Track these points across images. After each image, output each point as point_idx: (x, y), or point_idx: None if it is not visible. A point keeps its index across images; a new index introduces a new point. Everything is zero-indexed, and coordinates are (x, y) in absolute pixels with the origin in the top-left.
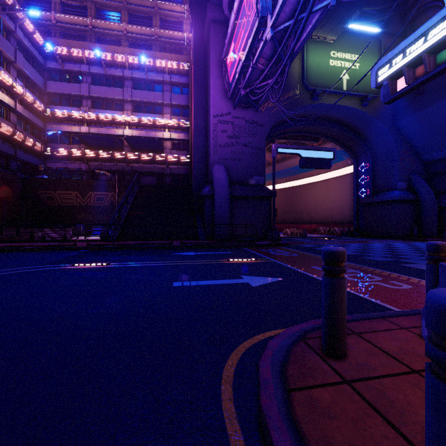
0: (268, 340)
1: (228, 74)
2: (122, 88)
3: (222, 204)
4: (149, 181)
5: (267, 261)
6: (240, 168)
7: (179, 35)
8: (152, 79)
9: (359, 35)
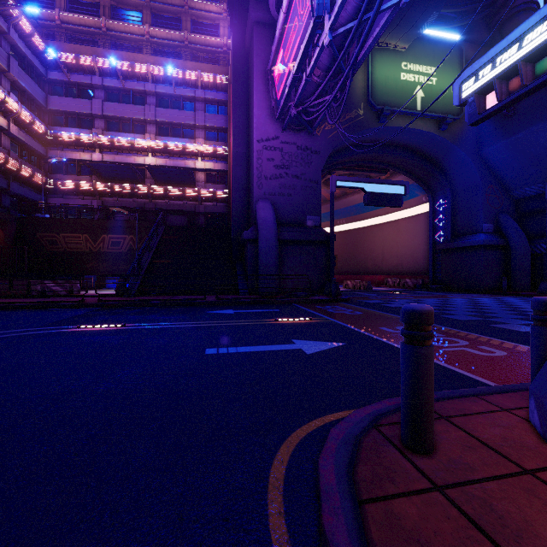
0: (329, 426)
1: (275, 88)
2: (143, 105)
3: (268, 250)
4: (177, 221)
5: (324, 321)
6: (291, 205)
7: (215, 41)
8: (182, 94)
9: (437, 43)
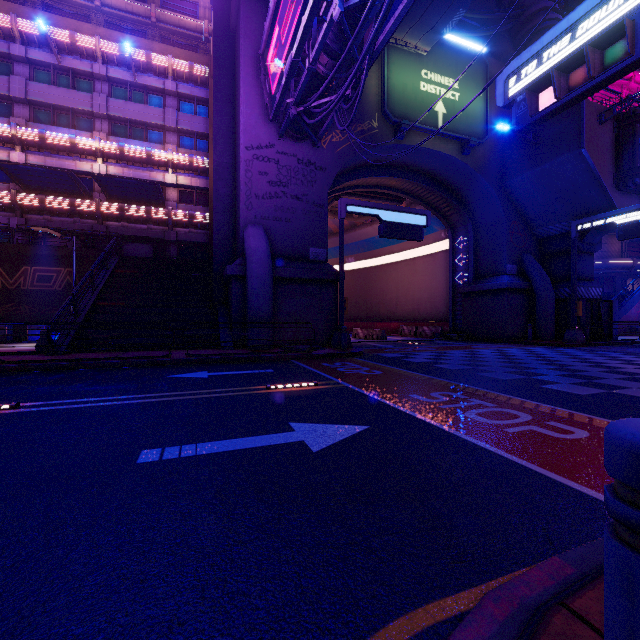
0: None
1: (269, 79)
2: (90, 93)
3: (260, 290)
4: (140, 252)
5: (335, 387)
6: (289, 234)
7: (193, 24)
8: (146, 84)
9: (460, 52)
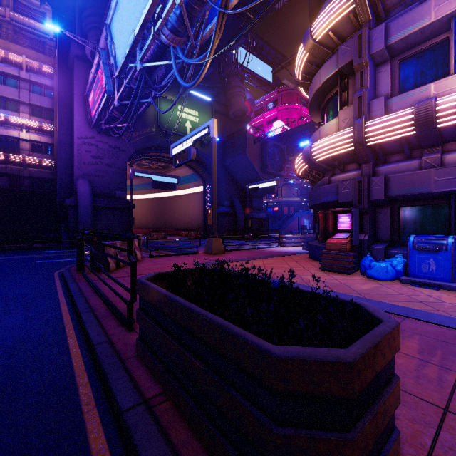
0: None
1: (90, 108)
2: None
3: (85, 213)
4: None
5: None
6: (104, 183)
7: (41, 27)
8: (4, 71)
9: (199, 98)
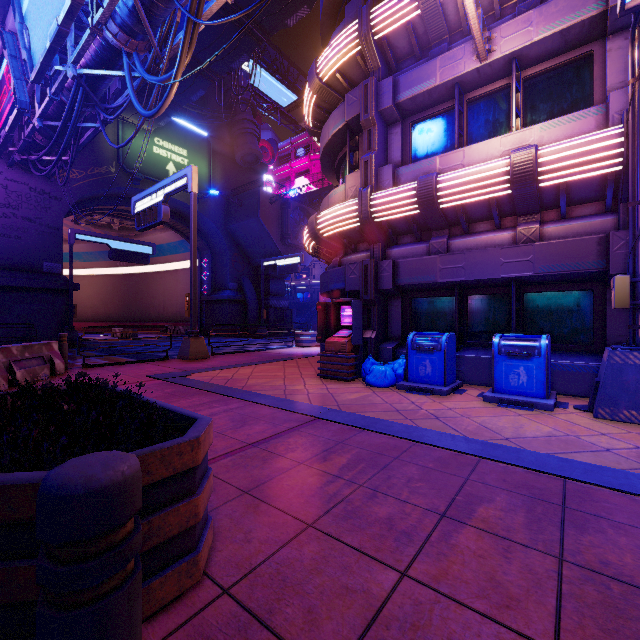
0: None
1: None
2: None
3: None
4: None
5: None
6: (21, 249)
7: None
8: None
9: (188, 131)
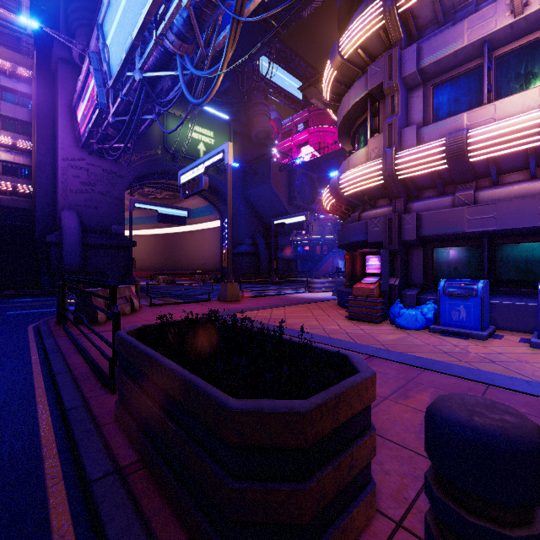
0: None
1: (79, 124)
2: None
3: (72, 252)
4: None
5: None
6: (97, 216)
7: (15, 19)
8: None
9: (214, 116)
